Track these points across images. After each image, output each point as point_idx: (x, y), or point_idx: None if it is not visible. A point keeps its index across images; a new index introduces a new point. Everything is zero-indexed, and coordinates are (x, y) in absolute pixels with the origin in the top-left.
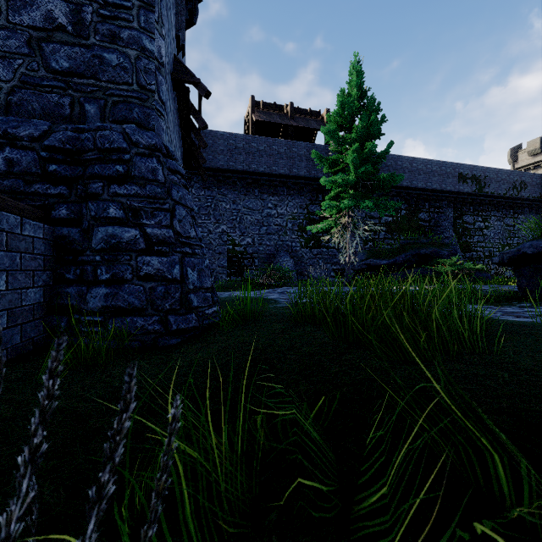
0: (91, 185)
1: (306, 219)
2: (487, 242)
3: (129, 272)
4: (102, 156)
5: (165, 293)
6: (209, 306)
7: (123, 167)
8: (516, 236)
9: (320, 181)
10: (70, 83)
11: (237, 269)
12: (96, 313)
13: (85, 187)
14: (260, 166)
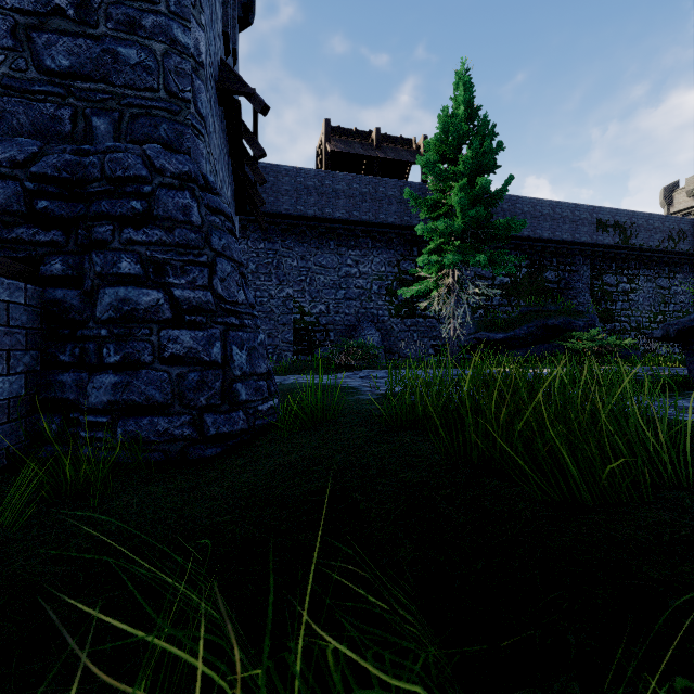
0: (96, 228)
1: (396, 280)
2: (634, 310)
3: (147, 352)
4: (112, 187)
5: (200, 382)
6: (264, 399)
7: (141, 203)
8: (672, 302)
9: (416, 229)
10: (72, 88)
11: (307, 345)
12: (101, 411)
13: (88, 232)
14: (336, 211)
